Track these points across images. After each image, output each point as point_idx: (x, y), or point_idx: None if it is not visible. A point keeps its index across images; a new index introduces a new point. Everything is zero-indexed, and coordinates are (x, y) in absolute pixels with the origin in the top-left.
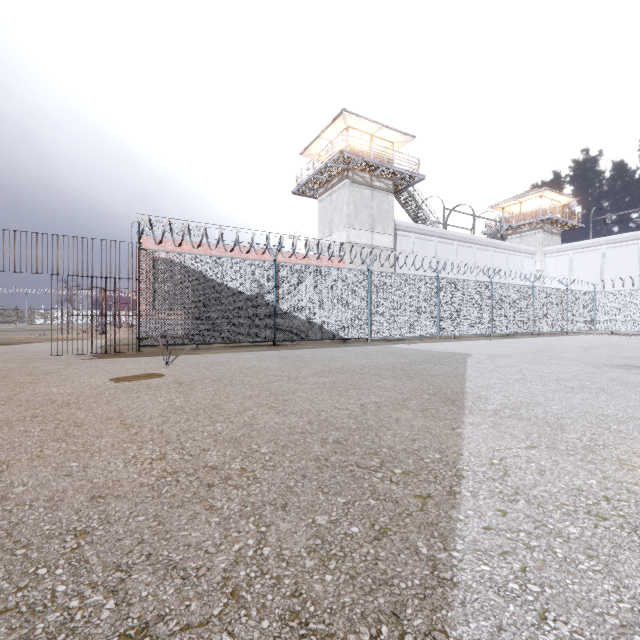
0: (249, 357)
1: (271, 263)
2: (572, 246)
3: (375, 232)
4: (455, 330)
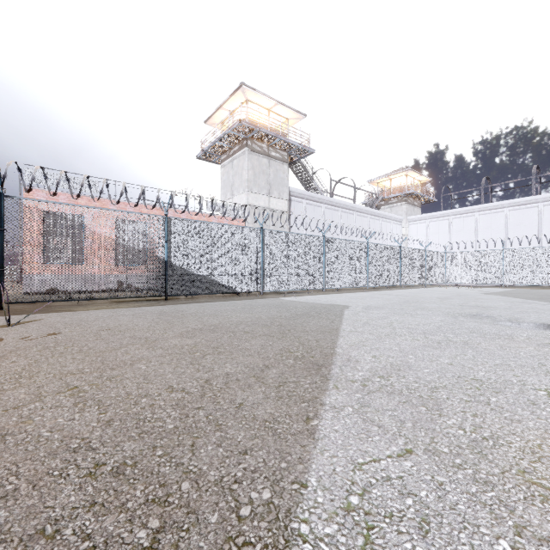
0: (125, 314)
1: (162, 218)
2: (428, 216)
3: (272, 196)
4: (338, 283)
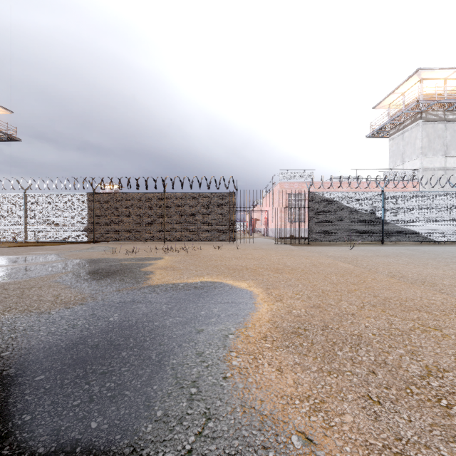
0: (384, 248)
1: (380, 193)
2: None
3: (448, 156)
4: None
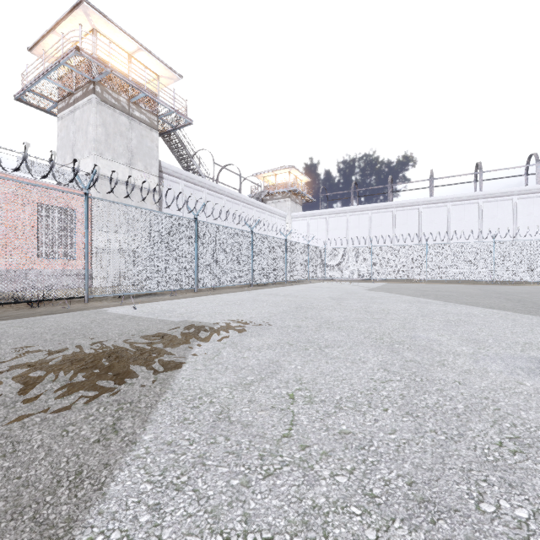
0: None
1: None
2: (309, 214)
3: (135, 168)
4: (216, 281)
